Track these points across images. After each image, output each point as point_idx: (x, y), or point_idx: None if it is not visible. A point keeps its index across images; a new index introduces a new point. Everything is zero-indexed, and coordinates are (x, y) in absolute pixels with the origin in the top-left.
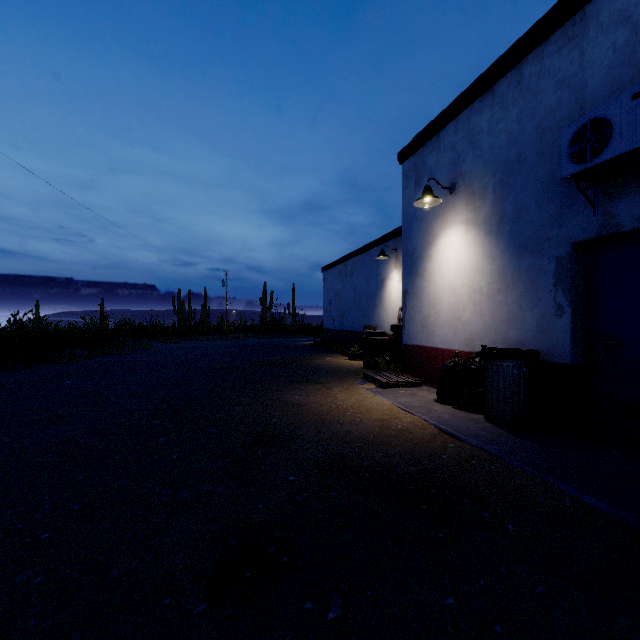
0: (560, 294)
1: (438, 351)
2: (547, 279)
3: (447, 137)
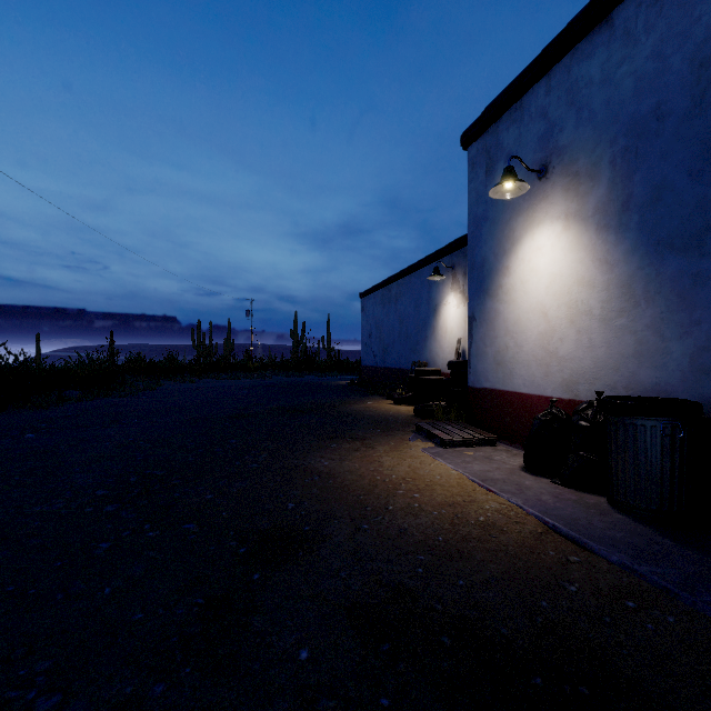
0: None
1: (520, 397)
2: None
3: (534, 102)
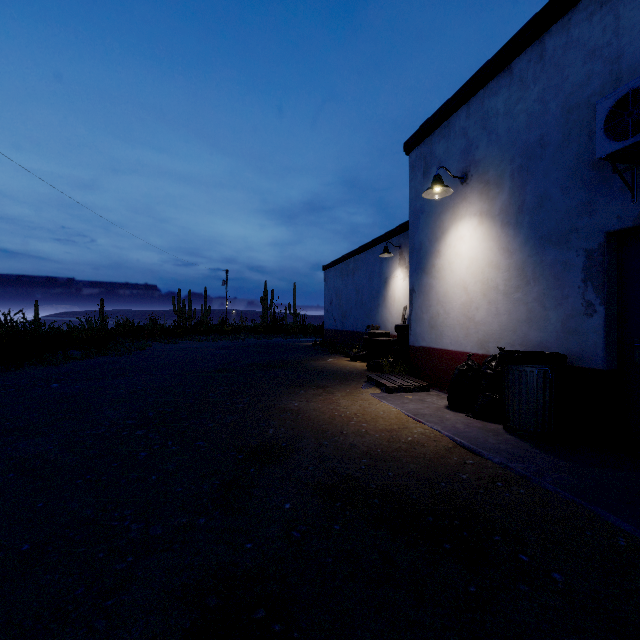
0: (590, 291)
1: (448, 353)
2: (575, 274)
3: (458, 123)
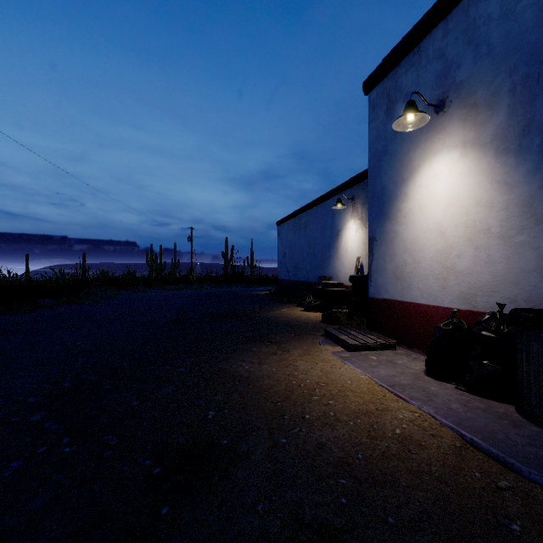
0: None
1: (418, 307)
2: None
3: (432, 45)
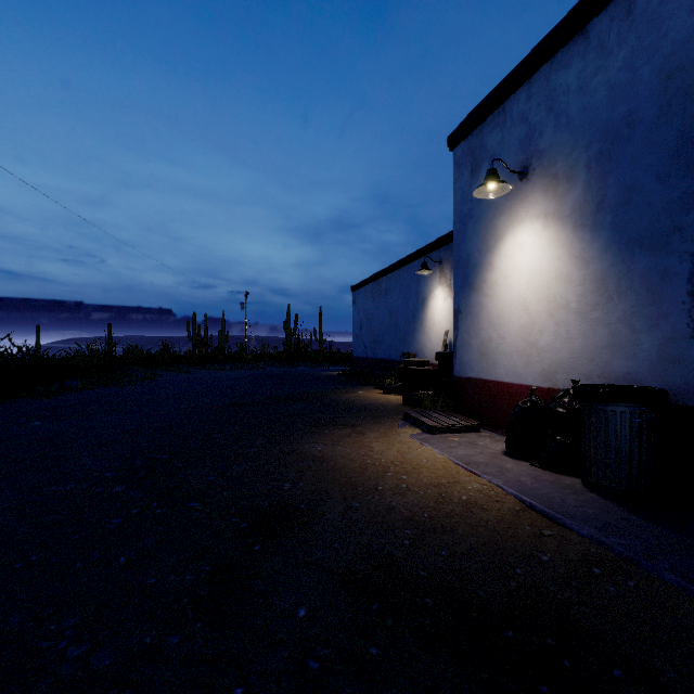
0: None
1: (503, 386)
2: (677, 286)
3: (516, 107)
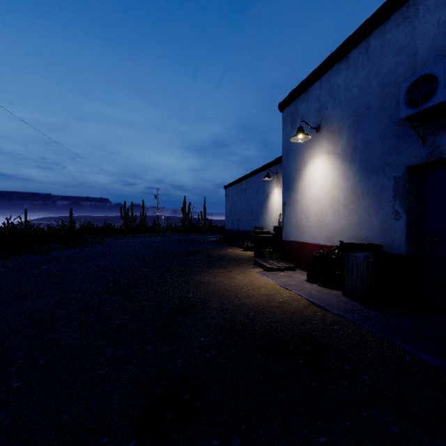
0: (397, 204)
1: (308, 245)
2: (388, 193)
3: (314, 92)
